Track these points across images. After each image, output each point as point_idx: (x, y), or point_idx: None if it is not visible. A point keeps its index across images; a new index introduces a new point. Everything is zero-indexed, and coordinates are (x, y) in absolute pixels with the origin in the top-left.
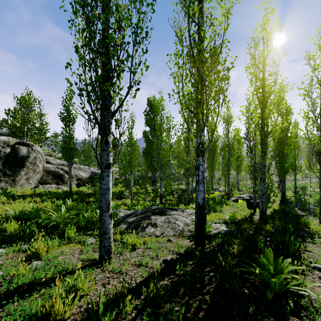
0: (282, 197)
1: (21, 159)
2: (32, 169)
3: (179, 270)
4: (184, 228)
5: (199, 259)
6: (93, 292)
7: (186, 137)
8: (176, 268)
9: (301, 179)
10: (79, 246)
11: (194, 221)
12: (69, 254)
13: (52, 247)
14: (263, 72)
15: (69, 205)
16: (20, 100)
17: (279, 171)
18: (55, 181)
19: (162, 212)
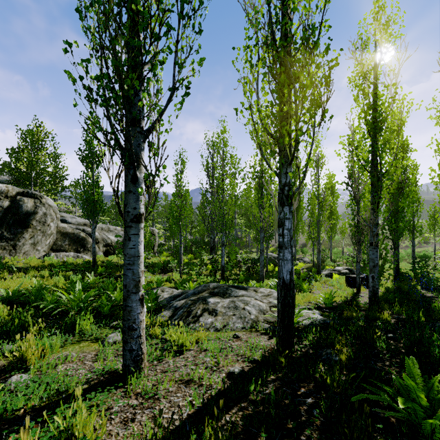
0: (396, 270)
1: (25, 216)
2: (40, 230)
3: (254, 391)
4: (258, 317)
5: (286, 371)
6: (103, 438)
7: (259, 184)
8: (249, 389)
9: (418, 245)
10: (96, 346)
11: (273, 307)
12: (77, 360)
13: (52, 349)
14: (375, 85)
15: (91, 282)
16: (26, 134)
17: (392, 233)
18: (74, 247)
19: (224, 292)
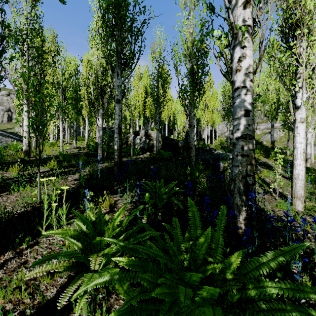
0: None
1: None
2: None
3: None
4: None
5: None
6: None
7: None
8: None
9: None
10: None
11: None
12: None
13: None
14: None
15: None
16: None
17: None
18: None
19: None
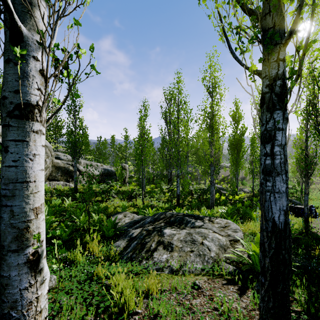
0: None
1: None
2: None
3: None
4: (219, 254)
5: None
6: None
7: (210, 123)
8: None
9: None
10: None
11: (233, 241)
12: None
13: None
14: None
15: (67, 206)
16: None
17: None
18: (64, 178)
19: (180, 222)
